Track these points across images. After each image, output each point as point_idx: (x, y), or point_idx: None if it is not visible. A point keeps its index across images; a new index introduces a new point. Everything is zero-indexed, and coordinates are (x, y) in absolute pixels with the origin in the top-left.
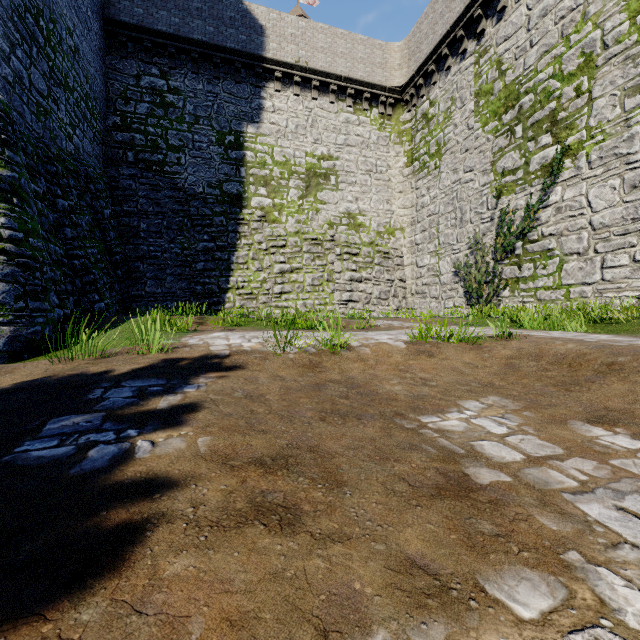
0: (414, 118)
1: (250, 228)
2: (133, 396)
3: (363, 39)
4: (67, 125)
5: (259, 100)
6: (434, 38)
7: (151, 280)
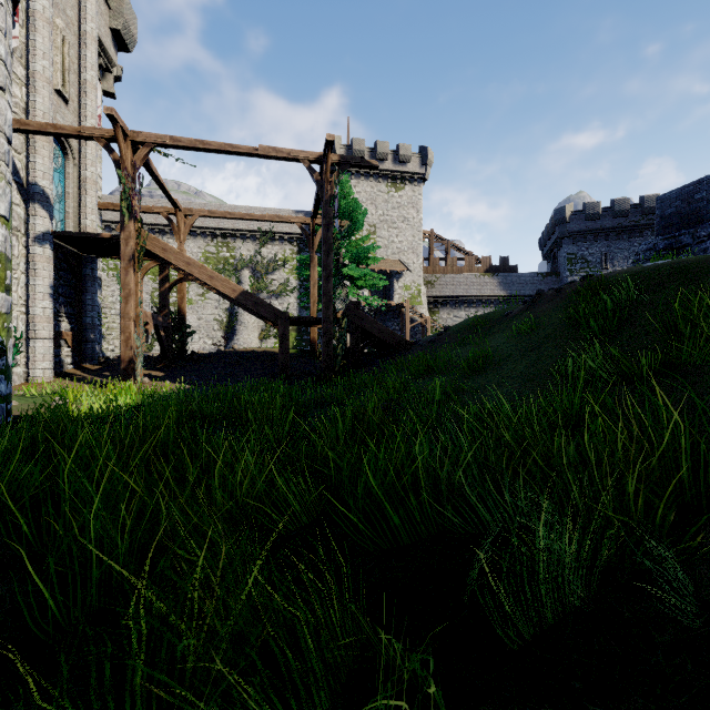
0: None
1: None
2: None
3: None
4: None
5: None
6: (118, 216)
7: None
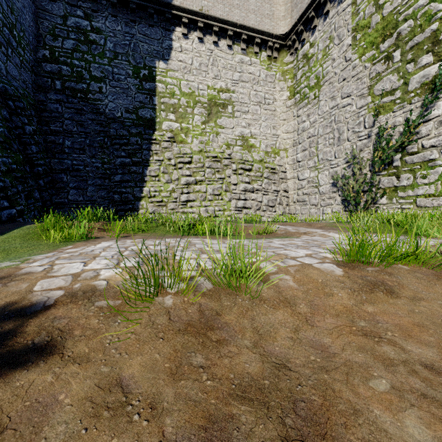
0: (296, 59)
1: (161, 147)
2: None
3: None
4: None
5: (169, 41)
6: None
7: (73, 189)
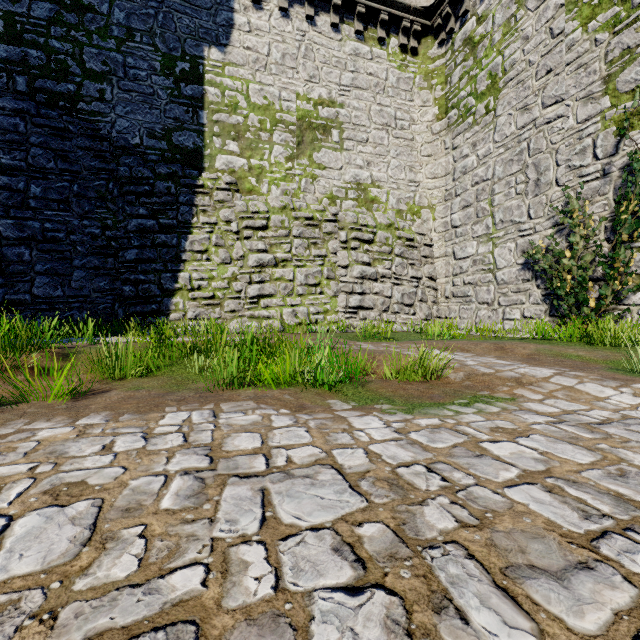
0: (450, 49)
1: (213, 200)
2: None
3: None
4: None
5: (228, 13)
6: None
7: (43, 276)
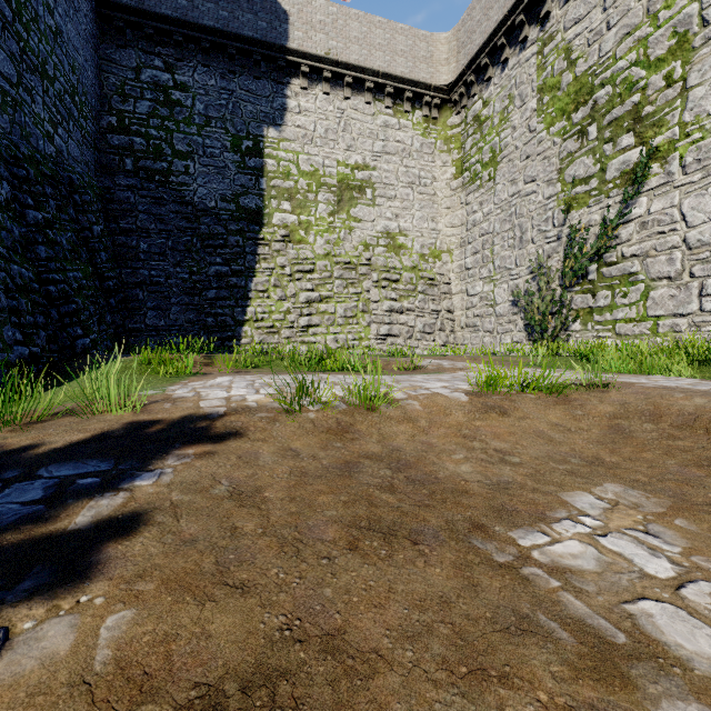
0: (464, 121)
1: (271, 249)
2: (41, 499)
3: (404, 29)
4: (45, 122)
5: (282, 99)
6: (488, 25)
7: (152, 311)
